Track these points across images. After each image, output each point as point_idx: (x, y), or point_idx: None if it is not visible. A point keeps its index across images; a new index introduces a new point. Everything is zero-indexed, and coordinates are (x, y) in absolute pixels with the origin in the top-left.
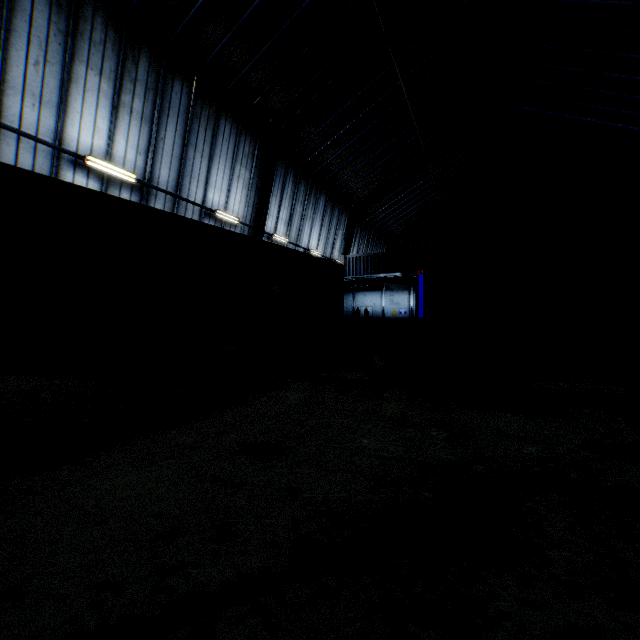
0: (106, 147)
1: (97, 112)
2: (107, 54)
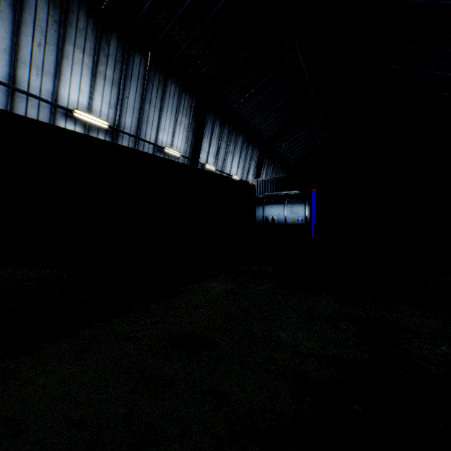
0: (87, 103)
1: (81, 78)
2: (88, 37)
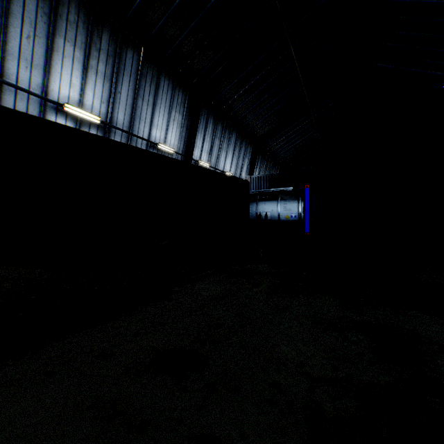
0: (79, 98)
1: (72, 72)
2: (79, 30)
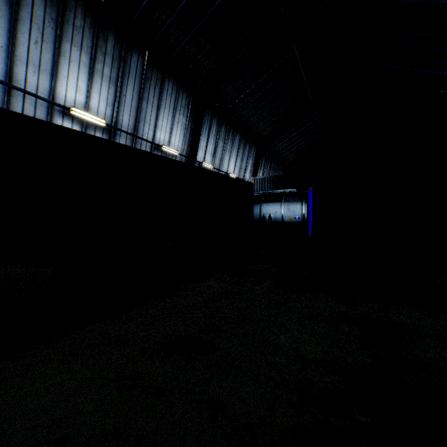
0: (85, 101)
1: (78, 76)
2: (85, 35)
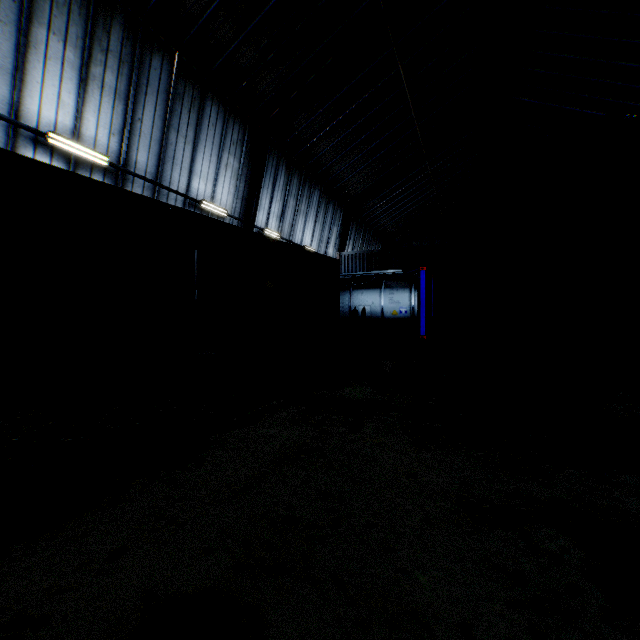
0: (73, 125)
1: (61, 84)
2: (73, 18)
